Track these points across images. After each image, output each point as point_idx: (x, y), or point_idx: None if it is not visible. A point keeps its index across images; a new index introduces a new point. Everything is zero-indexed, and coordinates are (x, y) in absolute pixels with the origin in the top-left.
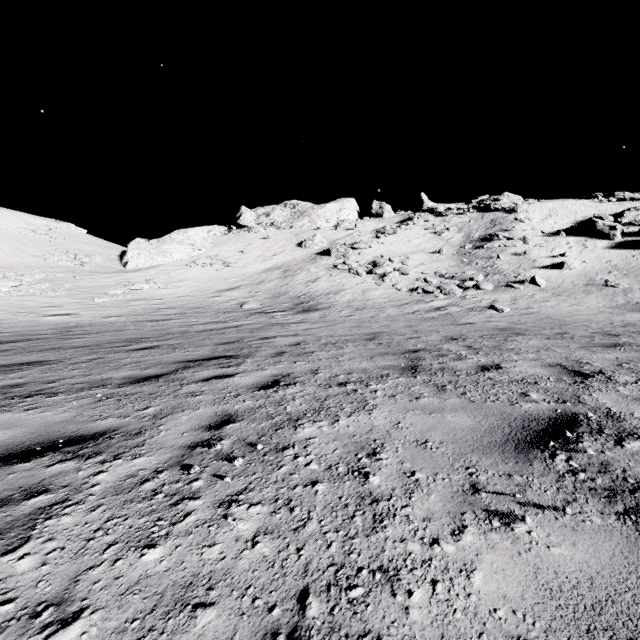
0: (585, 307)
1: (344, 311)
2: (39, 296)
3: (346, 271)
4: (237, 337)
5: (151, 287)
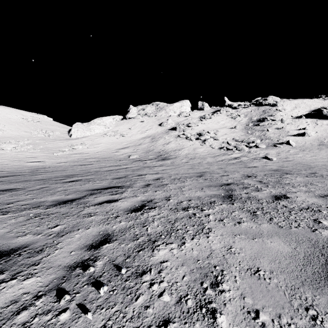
0: (320, 157)
1: (184, 159)
2: (26, 152)
3: (184, 138)
4: (125, 174)
5: (83, 147)
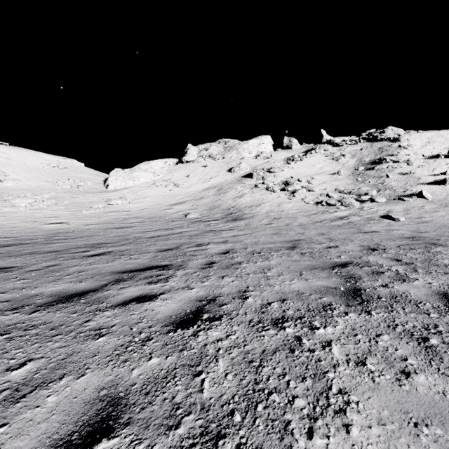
0: None
1: (264, 220)
2: (45, 209)
3: (264, 189)
4: (177, 243)
5: (123, 202)
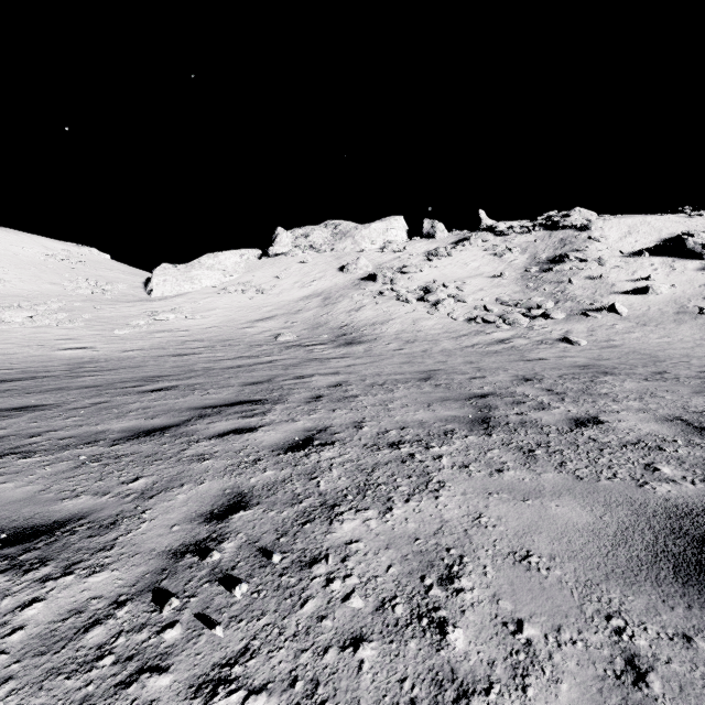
0: (678, 339)
1: (392, 344)
2: (55, 327)
3: (394, 298)
4: (268, 375)
5: (177, 317)
